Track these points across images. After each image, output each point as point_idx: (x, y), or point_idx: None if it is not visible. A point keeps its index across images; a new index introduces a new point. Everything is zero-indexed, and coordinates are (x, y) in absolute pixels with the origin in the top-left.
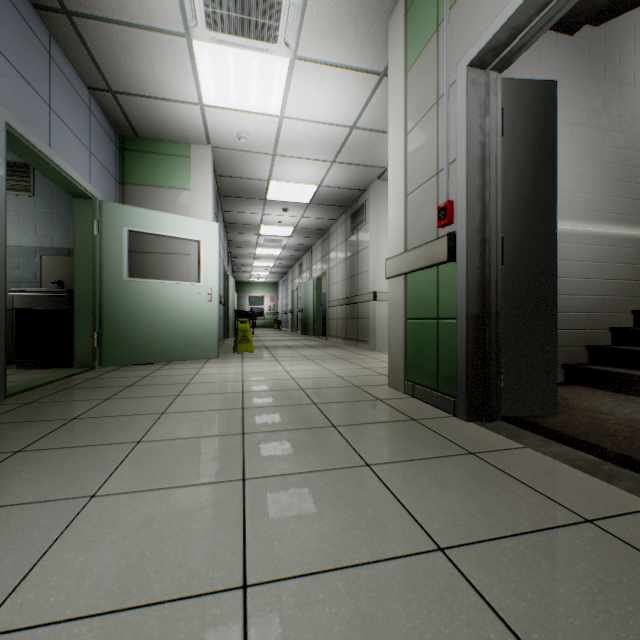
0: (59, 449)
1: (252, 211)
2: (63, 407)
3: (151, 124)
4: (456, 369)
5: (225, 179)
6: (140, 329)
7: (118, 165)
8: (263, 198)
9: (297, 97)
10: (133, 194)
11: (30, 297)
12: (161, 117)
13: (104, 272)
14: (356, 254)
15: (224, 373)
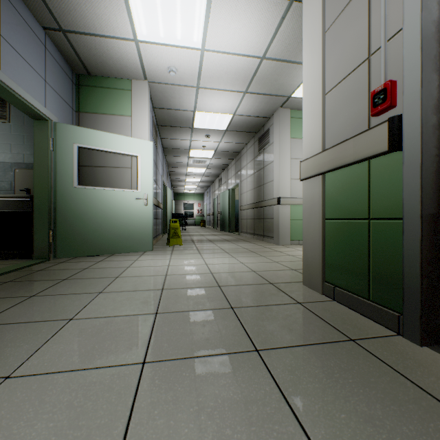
0: None
1: (183, 138)
2: None
3: (98, 62)
4: (402, 279)
5: (161, 111)
6: (88, 227)
7: (74, 97)
8: (190, 127)
9: (215, 28)
10: (86, 120)
11: (0, 201)
12: (105, 54)
13: (57, 181)
14: (262, 168)
15: (152, 266)
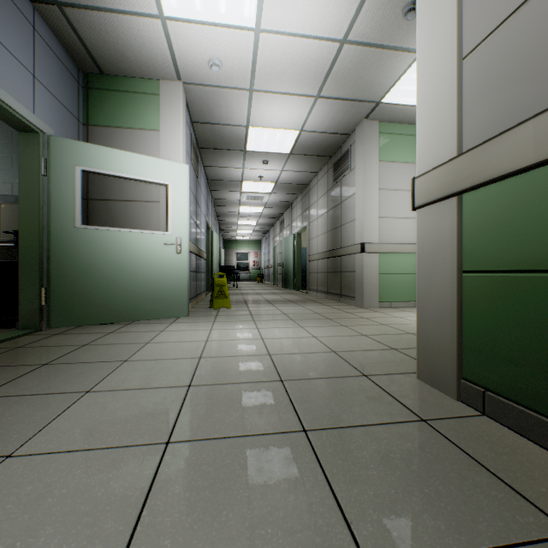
0: None
1: (233, 165)
2: None
3: (112, 53)
4: None
5: (202, 126)
6: (96, 284)
7: (82, 105)
8: (242, 149)
9: None
10: (98, 136)
11: None
12: (121, 41)
13: (52, 218)
14: (339, 204)
15: (183, 341)
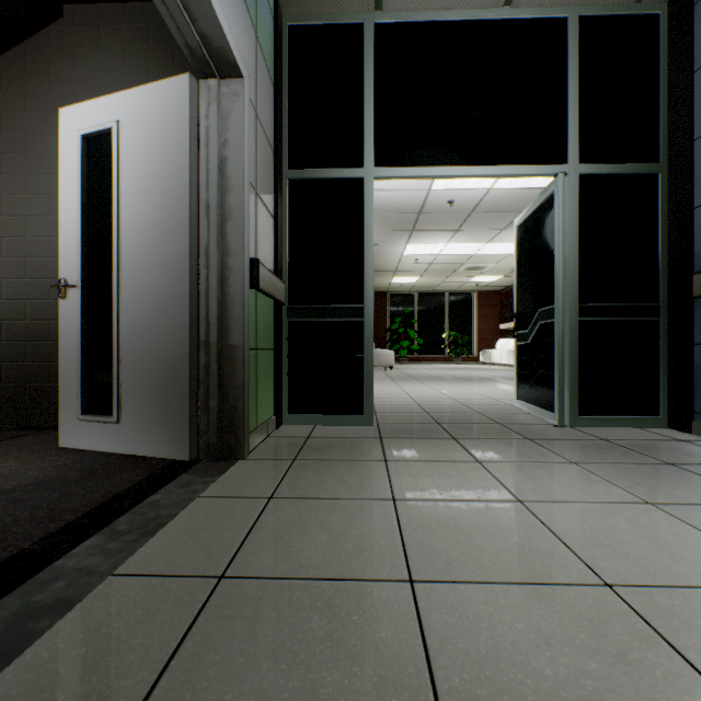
0: None
1: None
2: None
3: None
4: None
5: None
6: None
7: None
8: None
9: None
10: None
11: None
12: None
13: None
14: None
15: None
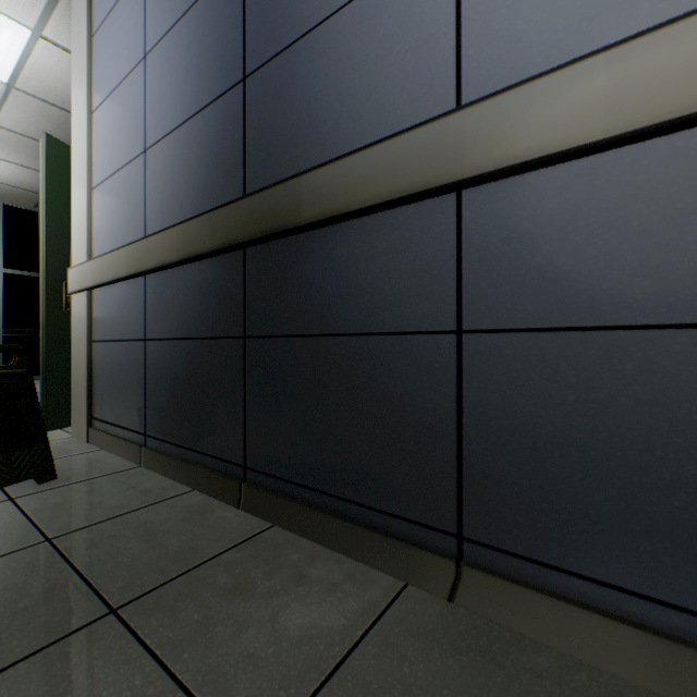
0: None
1: None
2: None
3: None
4: None
5: None
6: None
7: None
8: None
9: None
10: None
11: None
12: None
13: None
14: None
15: None
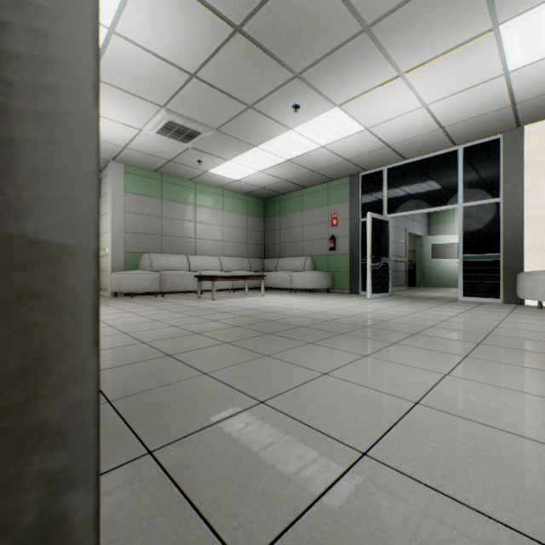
0: (424, 292)
1: None
2: (420, 290)
3: None
4: None
5: None
6: (435, 275)
7: (427, 219)
8: None
9: None
10: (432, 228)
11: None
12: None
13: (424, 258)
14: None
15: None
